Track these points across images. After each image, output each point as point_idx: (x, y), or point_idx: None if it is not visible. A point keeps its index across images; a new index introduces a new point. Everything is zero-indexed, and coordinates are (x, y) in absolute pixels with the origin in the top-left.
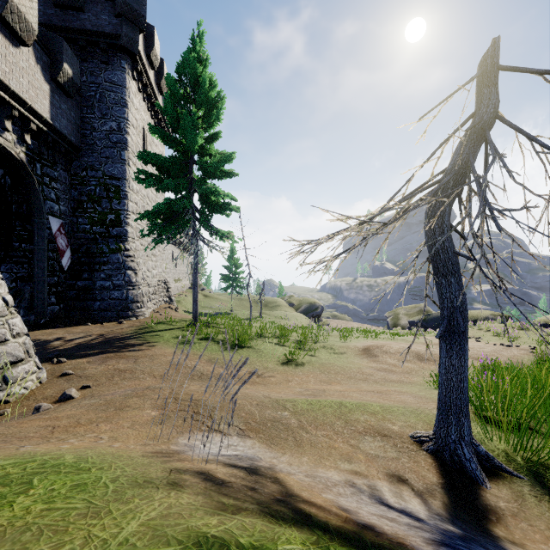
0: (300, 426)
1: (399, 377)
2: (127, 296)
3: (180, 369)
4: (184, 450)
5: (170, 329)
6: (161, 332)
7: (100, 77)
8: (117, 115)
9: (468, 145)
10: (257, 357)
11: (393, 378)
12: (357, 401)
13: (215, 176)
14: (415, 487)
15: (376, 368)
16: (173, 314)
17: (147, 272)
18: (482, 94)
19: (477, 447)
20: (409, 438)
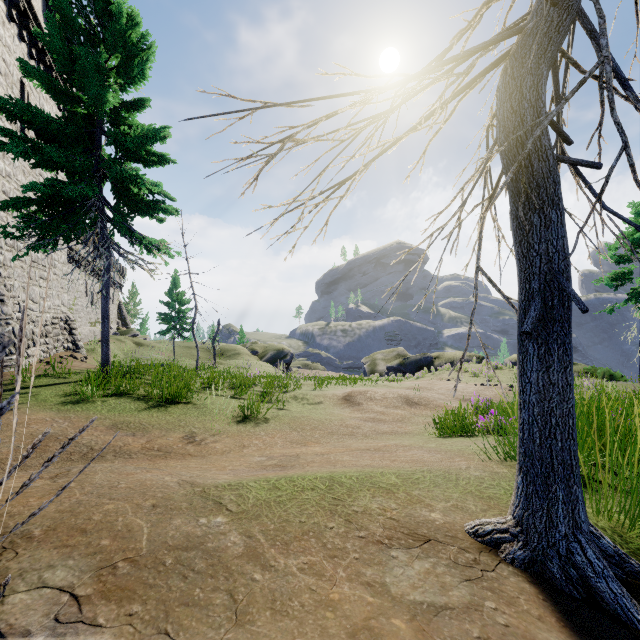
0: (248, 552)
1: (391, 427)
2: None
3: (48, 444)
4: None
5: (57, 384)
6: (37, 388)
7: None
8: None
9: None
10: (198, 415)
11: (385, 429)
12: (357, 470)
13: (138, 159)
14: None
15: (363, 418)
16: (74, 364)
17: (30, 303)
18: None
19: (600, 540)
20: (469, 537)
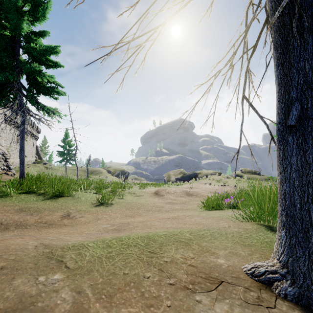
0: (75, 309)
1: (180, 206)
2: None
3: None
4: None
5: None
6: None
7: None
8: None
9: None
10: (73, 202)
11: (176, 207)
12: (164, 231)
13: (42, 63)
14: None
15: (165, 202)
16: (5, 177)
17: None
18: None
19: None
20: (248, 277)
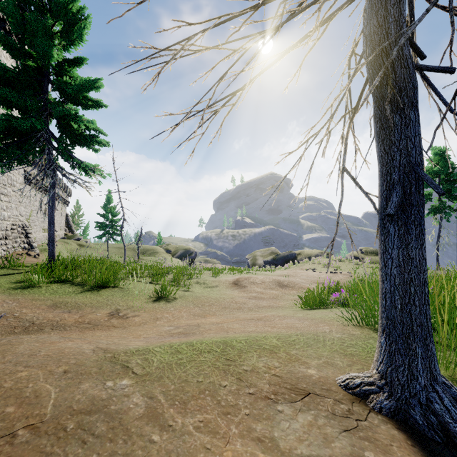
0: (149, 413)
1: (268, 303)
2: None
3: None
4: None
5: (12, 274)
6: None
7: None
8: None
9: None
10: (122, 296)
11: (264, 304)
12: (245, 335)
13: (78, 102)
14: None
15: (247, 296)
16: (27, 259)
17: None
18: None
19: (450, 389)
20: (341, 389)
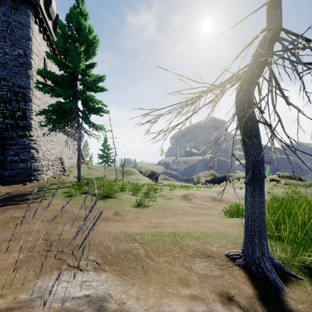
0: (146, 255)
1: (204, 211)
2: (31, 167)
3: (63, 214)
4: (31, 299)
5: (61, 187)
6: (53, 189)
7: (10, 18)
8: (23, 45)
9: (265, 46)
10: (119, 203)
11: (201, 212)
12: (185, 230)
13: (92, 90)
14: (241, 303)
15: (191, 206)
16: (65, 178)
17: (47, 152)
18: (271, 14)
19: (273, 260)
20: (225, 256)
